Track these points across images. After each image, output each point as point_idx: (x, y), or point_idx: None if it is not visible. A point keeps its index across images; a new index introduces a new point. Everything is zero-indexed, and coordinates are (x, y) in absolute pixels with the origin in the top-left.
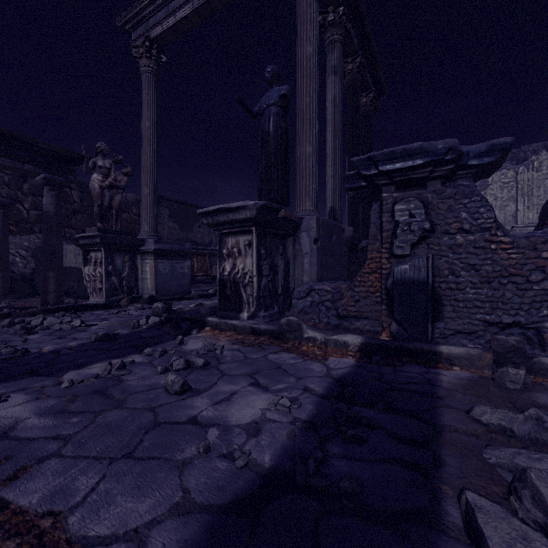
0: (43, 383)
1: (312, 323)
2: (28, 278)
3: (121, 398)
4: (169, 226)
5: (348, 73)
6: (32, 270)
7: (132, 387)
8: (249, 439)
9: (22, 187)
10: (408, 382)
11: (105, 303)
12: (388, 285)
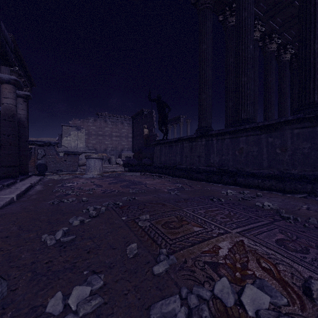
0: None
1: None
2: None
3: None
4: None
5: None
6: None
7: None
8: None
9: None
10: None
11: None
12: (36, 164)
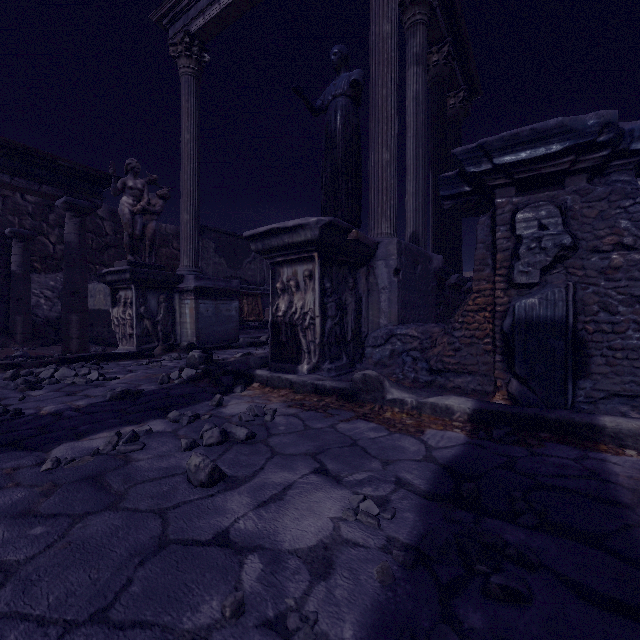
0: (18, 461)
1: (393, 379)
2: (54, 323)
3: (120, 490)
4: (215, 262)
5: (432, 66)
6: (58, 313)
7: (140, 471)
8: (314, 584)
9: (48, 217)
10: (560, 474)
11: (135, 352)
12: (505, 327)
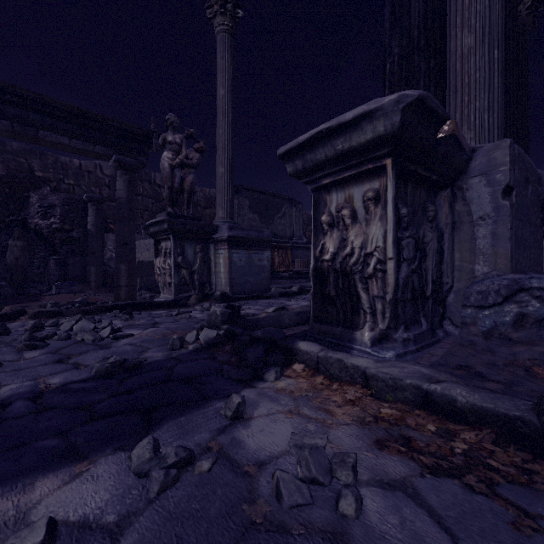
0: None
1: None
2: None
3: None
4: (249, 218)
5: None
6: None
7: None
8: None
9: None
10: None
11: (169, 301)
12: None
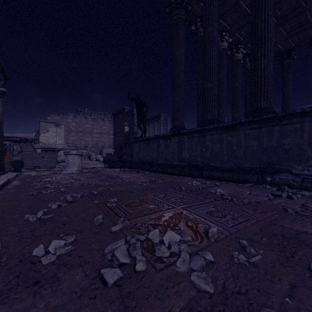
0: None
1: None
2: None
3: None
4: None
5: None
6: None
7: None
8: None
9: None
10: None
11: None
12: (12, 161)
